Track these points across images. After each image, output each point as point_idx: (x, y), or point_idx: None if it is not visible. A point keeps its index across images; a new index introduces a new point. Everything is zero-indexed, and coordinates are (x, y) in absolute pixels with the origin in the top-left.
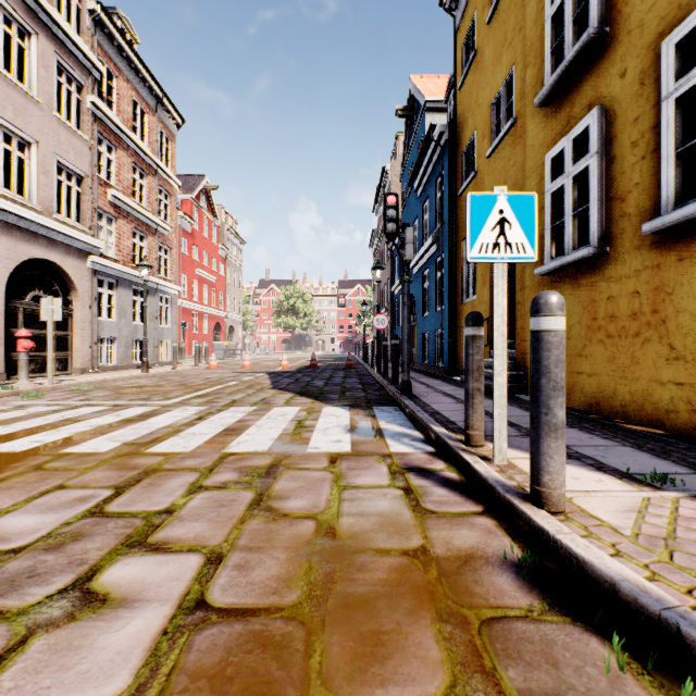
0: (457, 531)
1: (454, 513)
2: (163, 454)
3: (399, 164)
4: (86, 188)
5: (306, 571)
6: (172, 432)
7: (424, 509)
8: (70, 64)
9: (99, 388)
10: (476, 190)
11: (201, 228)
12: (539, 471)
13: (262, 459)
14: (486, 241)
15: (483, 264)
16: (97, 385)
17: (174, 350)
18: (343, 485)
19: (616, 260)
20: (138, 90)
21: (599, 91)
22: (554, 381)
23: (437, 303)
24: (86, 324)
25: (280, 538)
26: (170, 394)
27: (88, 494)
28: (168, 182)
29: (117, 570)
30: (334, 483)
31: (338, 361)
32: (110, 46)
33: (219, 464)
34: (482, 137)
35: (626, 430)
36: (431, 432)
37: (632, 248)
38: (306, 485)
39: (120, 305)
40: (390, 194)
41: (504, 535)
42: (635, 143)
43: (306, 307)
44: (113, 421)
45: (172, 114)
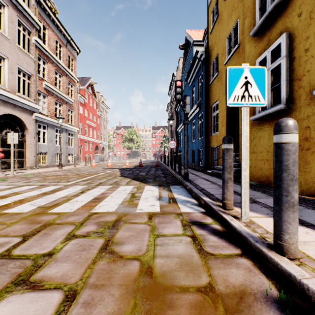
0: (229, 270)
1: (224, 255)
2: (58, 213)
3: (180, 72)
4: (32, 81)
5: (132, 308)
6: (66, 200)
7: (206, 252)
8: (24, 21)
9: (36, 176)
10: (219, 81)
11: (89, 102)
12: (282, 232)
13: (111, 216)
14: (237, 94)
15: (222, 116)
16: (36, 175)
17: (75, 158)
18: (156, 234)
19: (295, 111)
20: (58, 36)
21: (286, 25)
22: (292, 175)
23: (199, 136)
24: (32, 145)
25: (116, 277)
26: (70, 179)
27: (6, 241)
28: (72, 79)
29: (0, 308)
30: (151, 232)
31: (152, 163)
32: (44, 14)
33: (87, 220)
34: (221, 55)
35: (304, 199)
36: (201, 200)
37: (305, 104)
38: (134, 234)
39: (49, 136)
40: (178, 80)
41: (260, 273)
42: (307, 49)
43: (137, 138)
44: (37, 194)
45: (74, 47)
